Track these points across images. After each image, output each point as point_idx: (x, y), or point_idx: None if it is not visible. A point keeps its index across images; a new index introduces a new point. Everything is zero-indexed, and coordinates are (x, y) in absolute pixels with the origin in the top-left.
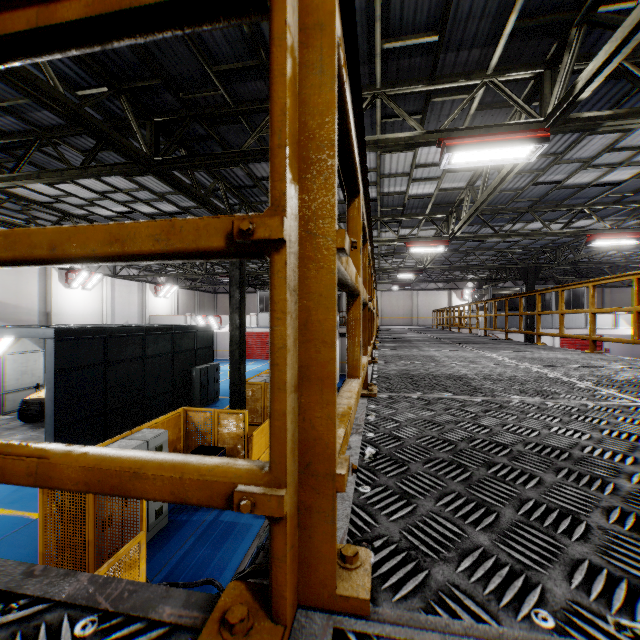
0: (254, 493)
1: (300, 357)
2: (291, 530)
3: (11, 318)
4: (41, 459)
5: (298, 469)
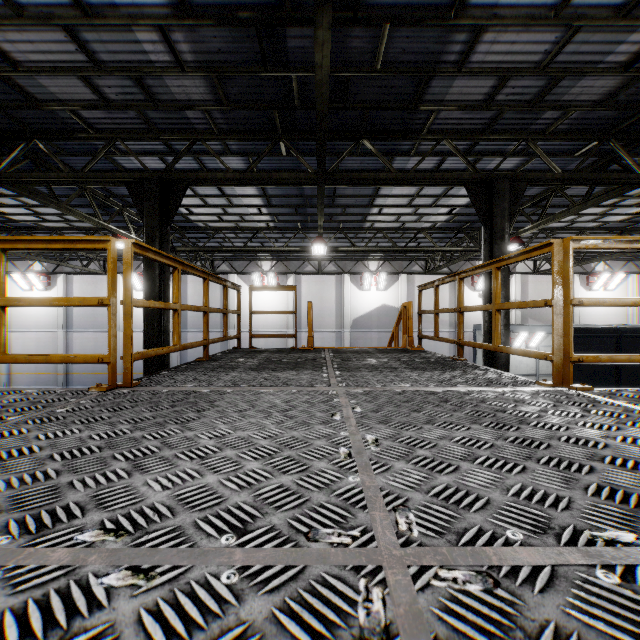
0: (547, 355)
1: (563, 330)
2: (557, 366)
3: (542, 319)
4: (516, 349)
5: (562, 356)
